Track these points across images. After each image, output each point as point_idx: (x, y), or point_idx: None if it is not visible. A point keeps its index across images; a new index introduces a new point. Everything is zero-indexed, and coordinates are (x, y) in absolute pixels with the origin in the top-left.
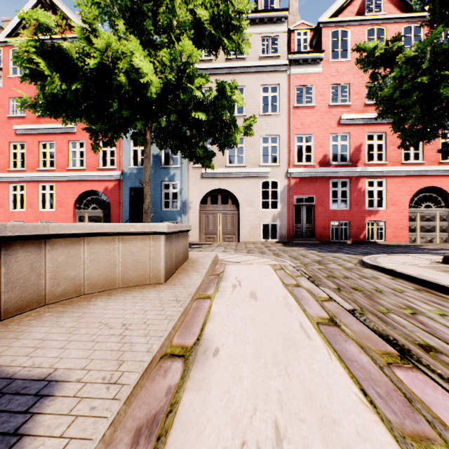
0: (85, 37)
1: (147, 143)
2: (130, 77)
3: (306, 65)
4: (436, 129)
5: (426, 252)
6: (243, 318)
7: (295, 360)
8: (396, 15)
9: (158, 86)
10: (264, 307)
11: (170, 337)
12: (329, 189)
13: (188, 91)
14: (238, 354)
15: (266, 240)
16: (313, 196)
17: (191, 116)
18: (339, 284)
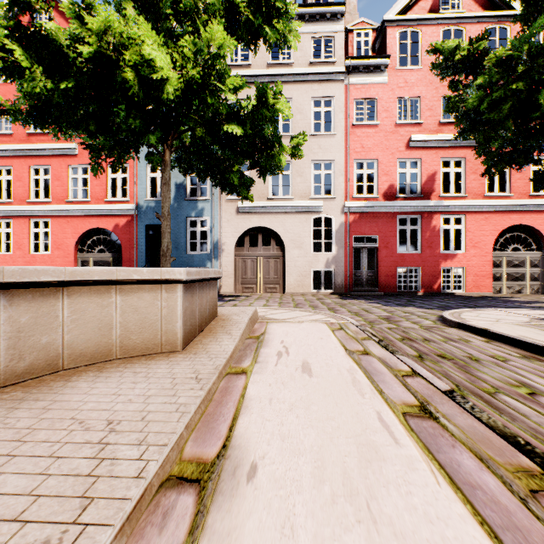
0: (78, 16)
1: (166, 166)
2: (140, 74)
3: (367, 73)
4: (530, 152)
5: (517, 305)
6: (294, 406)
7: (381, 486)
8: (477, 13)
9: (177, 86)
10: (322, 387)
11: (180, 443)
12: (396, 228)
13: (218, 95)
14: (287, 476)
15: (318, 291)
16: (377, 236)
17: (223, 129)
18: (420, 350)
